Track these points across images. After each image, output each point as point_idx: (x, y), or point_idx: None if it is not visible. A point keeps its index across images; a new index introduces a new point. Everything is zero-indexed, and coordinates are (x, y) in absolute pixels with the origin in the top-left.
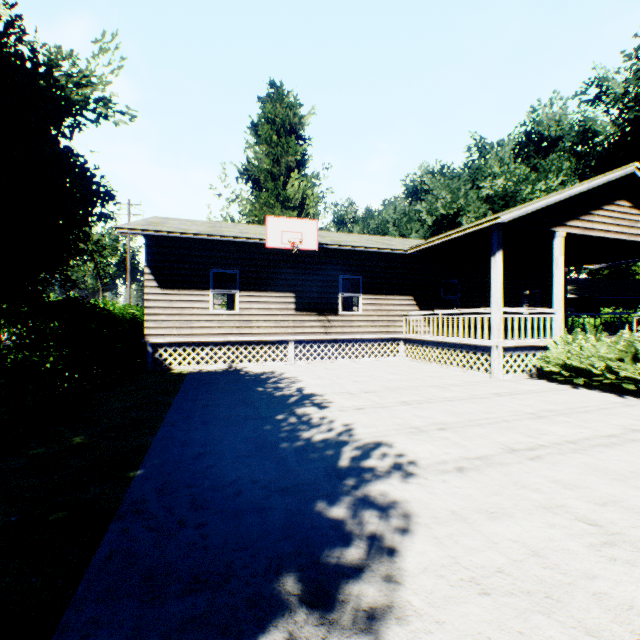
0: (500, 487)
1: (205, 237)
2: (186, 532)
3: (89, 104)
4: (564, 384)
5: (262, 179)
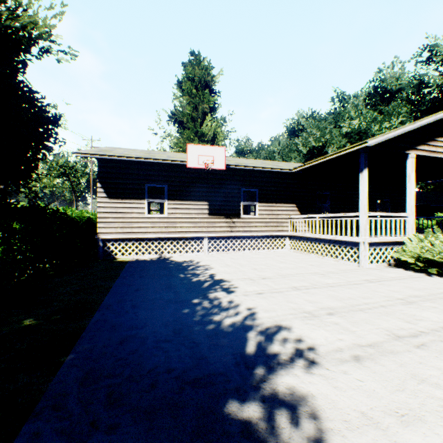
0: (400, 381)
1: (141, 160)
2: (96, 438)
3: (32, 39)
4: (418, 272)
5: (185, 121)
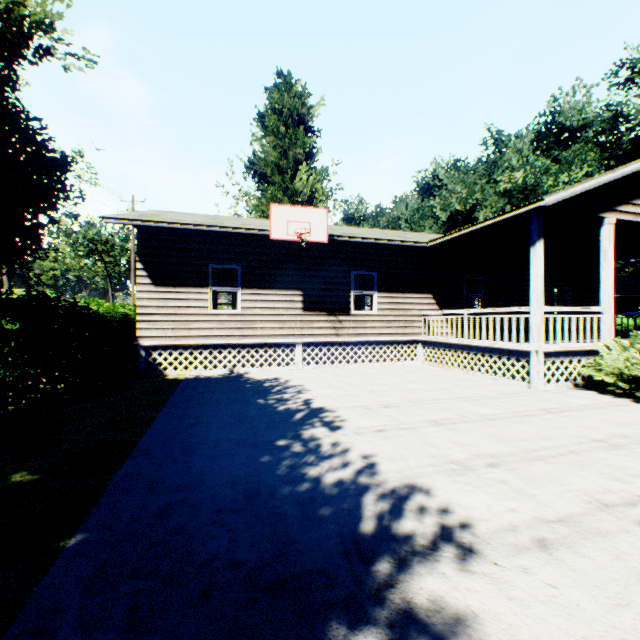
0: (620, 587)
1: (202, 228)
2: None
3: (22, 31)
4: (621, 397)
5: (269, 173)
